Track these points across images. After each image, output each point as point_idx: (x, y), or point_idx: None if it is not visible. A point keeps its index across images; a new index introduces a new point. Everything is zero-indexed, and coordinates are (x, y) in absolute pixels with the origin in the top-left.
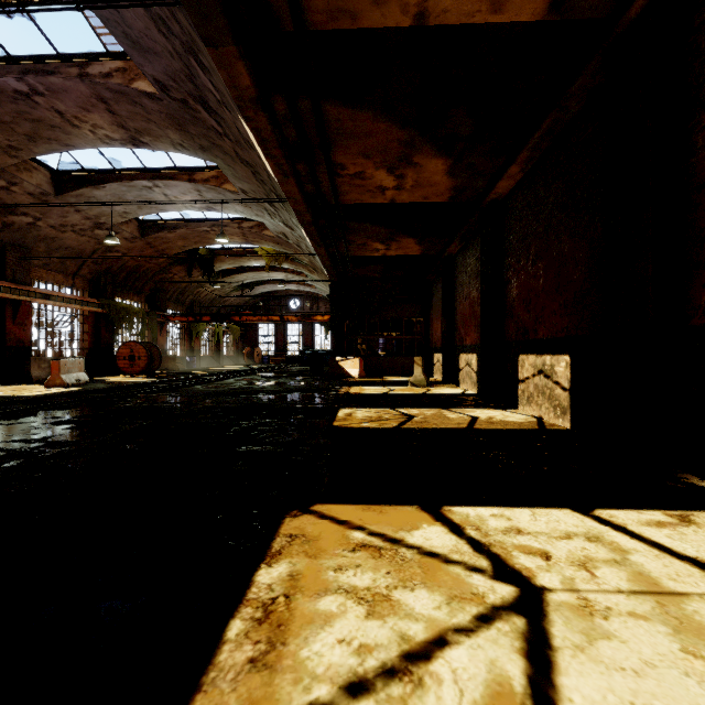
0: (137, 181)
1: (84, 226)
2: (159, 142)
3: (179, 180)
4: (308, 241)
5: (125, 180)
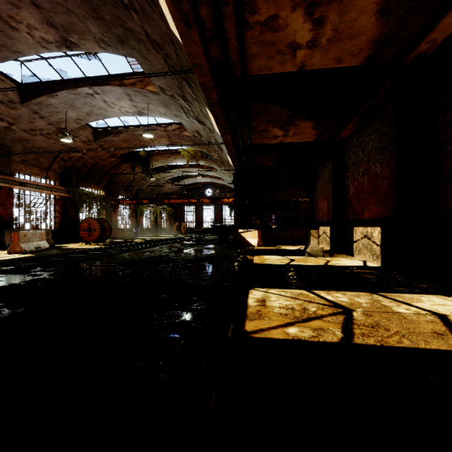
0: (80, 88)
1: (49, 130)
2: (85, 41)
3: (111, 85)
4: (216, 129)
5: (71, 88)
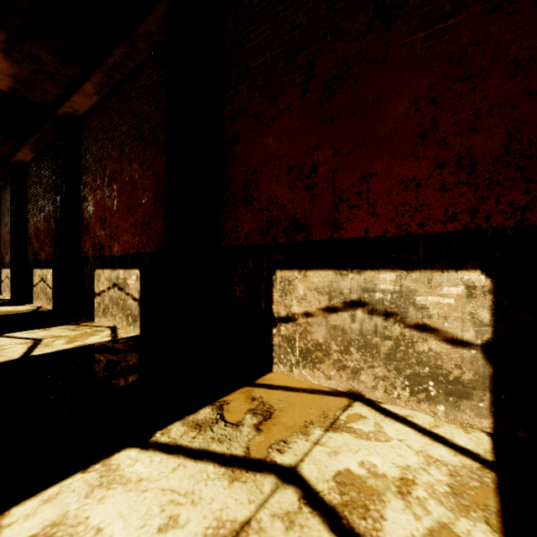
0: None
1: None
2: None
3: None
4: None
5: None
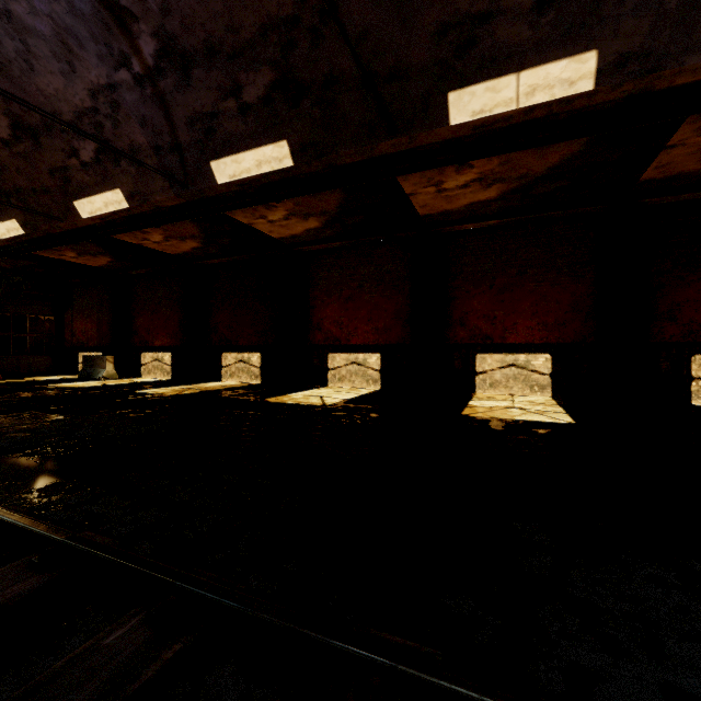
0: None
1: None
2: None
3: None
4: None
5: None
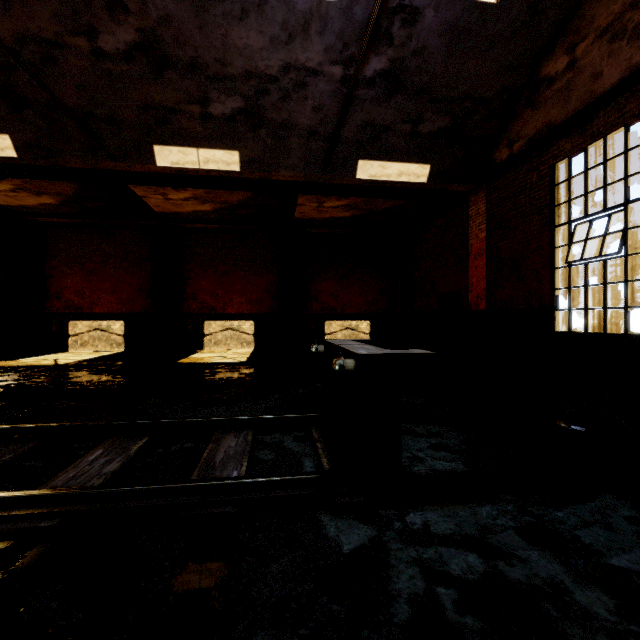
0: None
1: None
2: None
3: None
4: None
5: None
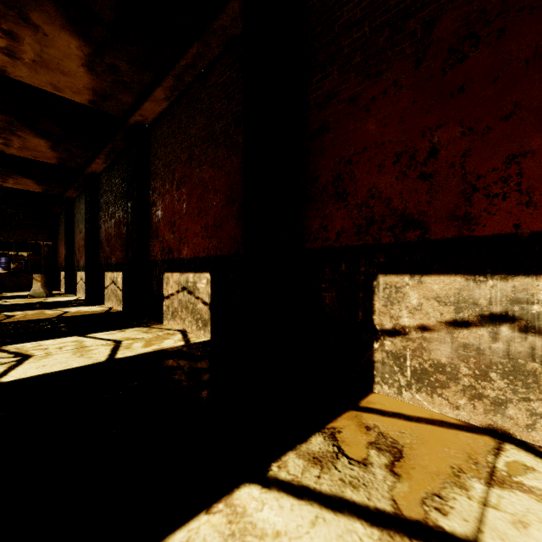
0: None
1: None
2: None
3: None
4: None
5: None
